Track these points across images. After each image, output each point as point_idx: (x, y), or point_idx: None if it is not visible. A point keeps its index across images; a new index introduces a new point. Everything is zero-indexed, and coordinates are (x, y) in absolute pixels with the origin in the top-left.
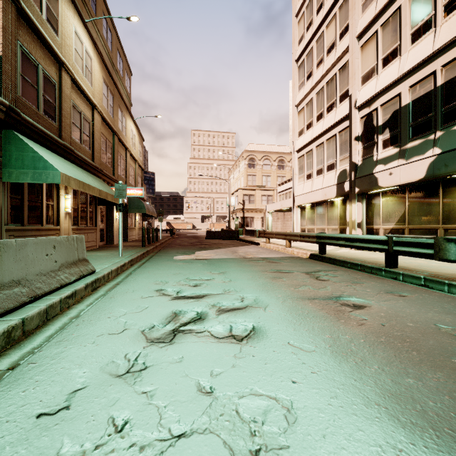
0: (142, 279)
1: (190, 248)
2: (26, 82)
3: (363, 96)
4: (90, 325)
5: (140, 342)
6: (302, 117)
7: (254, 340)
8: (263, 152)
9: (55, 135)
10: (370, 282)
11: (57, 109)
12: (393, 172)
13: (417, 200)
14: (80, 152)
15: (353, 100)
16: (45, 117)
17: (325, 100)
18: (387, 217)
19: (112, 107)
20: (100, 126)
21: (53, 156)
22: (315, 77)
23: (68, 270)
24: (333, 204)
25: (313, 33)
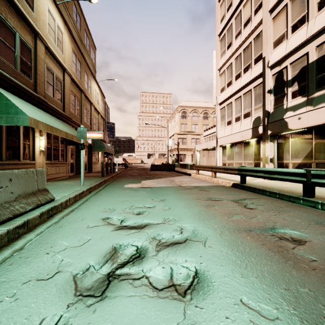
0: (93, 206)
1: (138, 178)
2: (4, 45)
3: (275, 57)
4: (23, 265)
5: (66, 295)
6: (223, 78)
7: (199, 294)
8: (193, 107)
9: (31, 89)
10: (295, 211)
11: (33, 69)
12: (302, 116)
13: (323, 139)
14: (53, 104)
15: (266, 61)
16: (22, 74)
17: (242, 63)
18: (295, 154)
19: (79, 71)
20: (70, 85)
21: (27, 105)
22: (234, 46)
23: (25, 200)
24: (248, 144)
25: (232, 13)
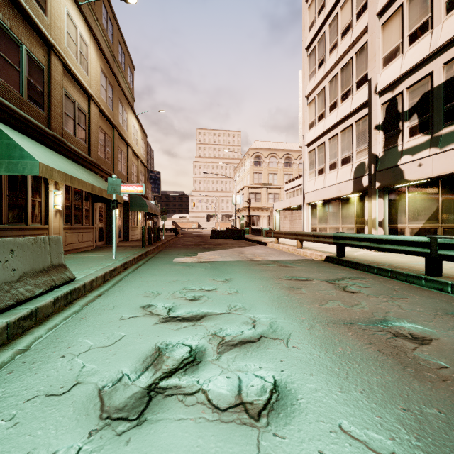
0: (130, 289)
1: (193, 248)
2: (5, 62)
3: (385, 79)
4: (28, 374)
5: (88, 418)
6: (313, 109)
7: (280, 416)
8: (270, 149)
9: (43, 124)
10: (415, 296)
11: (45, 96)
12: (423, 162)
13: (453, 195)
14: (73, 145)
15: (372, 84)
16: (30, 103)
17: (339, 87)
18: (414, 215)
19: (111, 99)
20: (98, 119)
21: (37, 146)
22: (328, 63)
23: (32, 280)
24: (348, 201)
25: (325, 17)
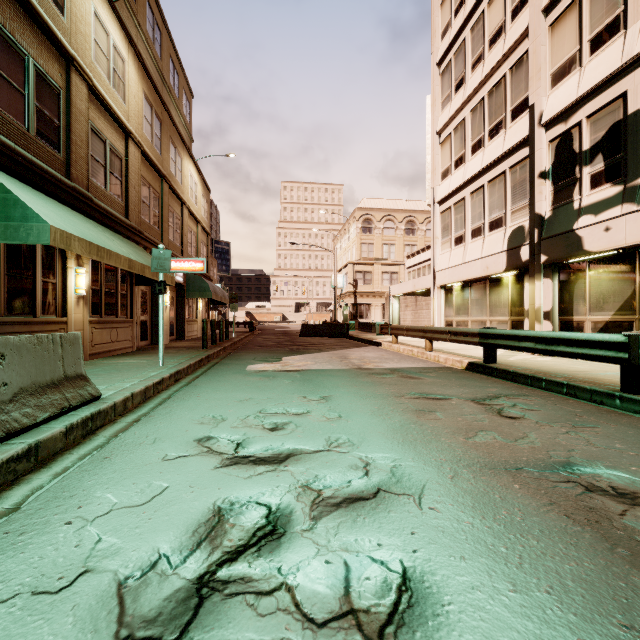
0: (180, 412)
1: (275, 351)
2: (2, 81)
3: (555, 105)
4: (9, 554)
5: (95, 637)
6: (447, 150)
7: (416, 638)
8: (385, 209)
9: (60, 172)
10: (609, 424)
11: (63, 131)
12: (612, 225)
13: None
14: (104, 202)
15: (535, 113)
16: (40, 142)
17: (486, 118)
18: (598, 302)
19: (159, 138)
20: (140, 165)
21: (50, 203)
22: (470, 84)
23: (34, 399)
24: (499, 283)
25: (465, 17)
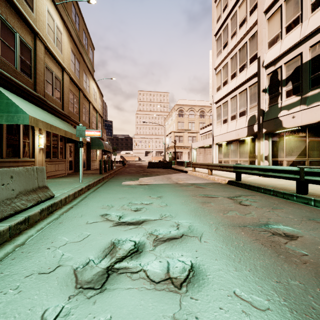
0: (92, 203)
1: (136, 175)
2: (4, 45)
3: (269, 57)
4: (25, 260)
5: (67, 287)
6: (219, 77)
7: (195, 286)
8: (189, 105)
9: (31, 88)
10: (288, 207)
11: (32, 68)
12: (296, 115)
13: (316, 138)
14: (52, 102)
15: (261, 61)
16: (22, 74)
17: (237, 62)
18: (289, 152)
19: (78, 70)
20: (69, 84)
21: (27, 104)
22: (230, 46)
23: (25, 197)
24: (244, 142)
25: (228, 13)
